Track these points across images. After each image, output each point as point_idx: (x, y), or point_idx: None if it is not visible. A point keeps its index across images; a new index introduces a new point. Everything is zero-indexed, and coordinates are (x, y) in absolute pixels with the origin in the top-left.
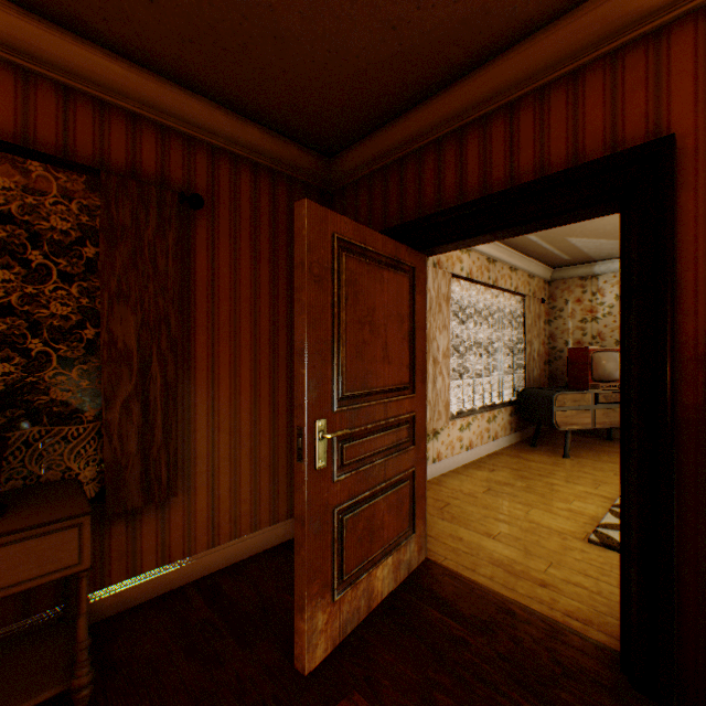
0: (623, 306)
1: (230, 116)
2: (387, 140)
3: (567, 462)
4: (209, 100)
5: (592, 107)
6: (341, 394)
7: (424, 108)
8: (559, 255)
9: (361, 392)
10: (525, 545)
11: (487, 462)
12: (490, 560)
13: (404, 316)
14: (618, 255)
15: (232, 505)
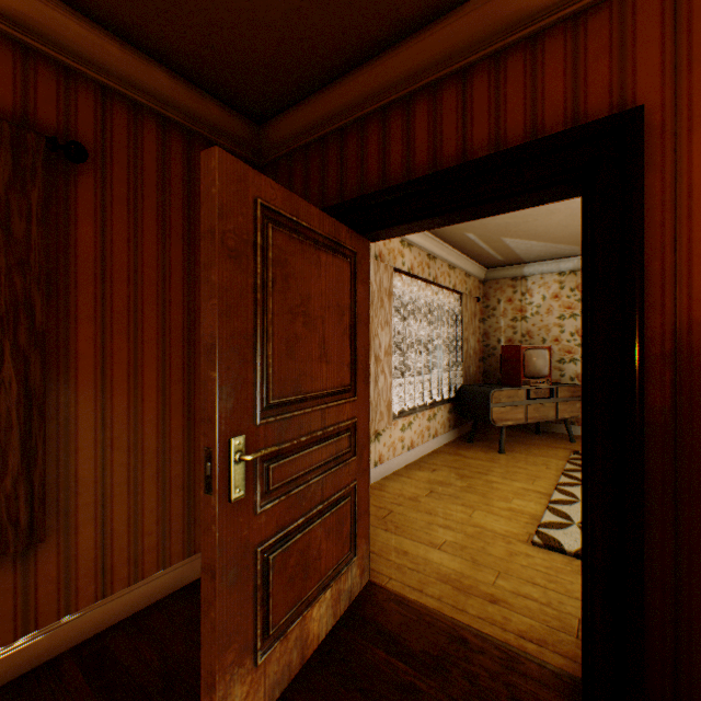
0: (586, 298)
1: (126, 49)
2: (326, 106)
3: (503, 458)
4: (94, 23)
5: (553, 76)
6: (267, 401)
7: (367, 70)
8: (494, 255)
9: (293, 398)
10: (472, 554)
11: (428, 462)
12: (438, 577)
13: (345, 307)
14: (545, 257)
15: (131, 541)
